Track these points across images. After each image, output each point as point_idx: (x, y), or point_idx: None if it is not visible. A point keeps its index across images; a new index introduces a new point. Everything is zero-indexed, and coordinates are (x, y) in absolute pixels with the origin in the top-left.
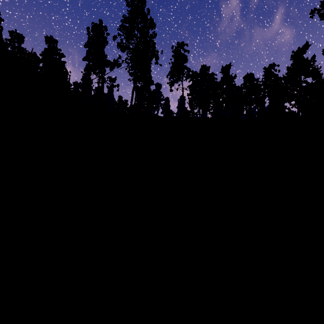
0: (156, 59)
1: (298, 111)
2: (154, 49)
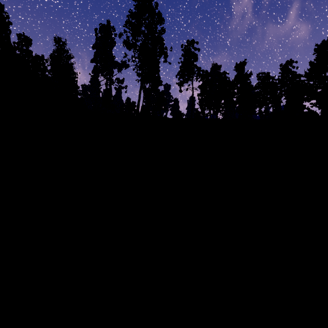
0: (165, 57)
1: (323, 110)
2: (162, 46)
